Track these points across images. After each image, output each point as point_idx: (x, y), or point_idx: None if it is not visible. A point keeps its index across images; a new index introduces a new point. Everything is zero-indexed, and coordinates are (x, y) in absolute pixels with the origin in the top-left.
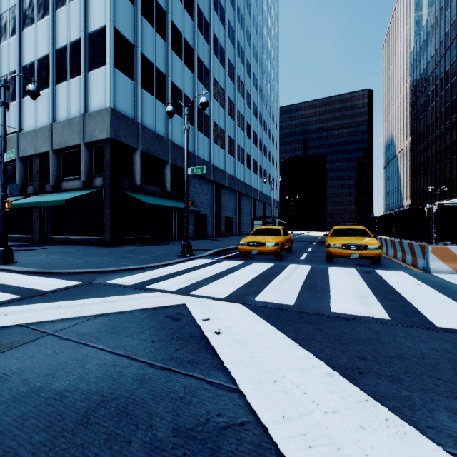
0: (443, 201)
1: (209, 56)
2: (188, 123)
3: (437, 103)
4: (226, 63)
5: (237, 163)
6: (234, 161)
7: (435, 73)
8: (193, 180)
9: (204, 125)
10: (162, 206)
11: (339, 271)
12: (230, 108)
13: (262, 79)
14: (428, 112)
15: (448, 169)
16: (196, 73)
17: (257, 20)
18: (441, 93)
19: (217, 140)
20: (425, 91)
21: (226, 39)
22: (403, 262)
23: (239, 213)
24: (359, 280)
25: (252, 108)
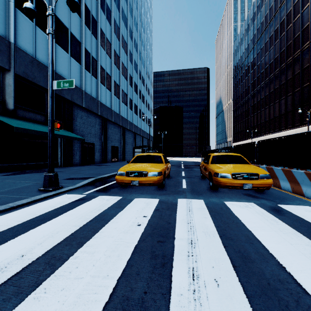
0: (253, 138)
1: (97, 9)
2: (53, 25)
3: (249, 78)
4: (112, 21)
5: (121, 104)
6: (119, 102)
7: (248, 59)
8: (80, 112)
9: (92, 66)
10: (38, 131)
11: (246, 212)
12: (116, 59)
13: (141, 45)
14: (243, 83)
15: (255, 119)
16: (83, 18)
17: (137, 0)
18: (251, 71)
19: (104, 82)
20: (242, 70)
21: (112, 2)
22: (277, 188)
23: (123, 143)
24: (302, 238)
25: (133, 64)
